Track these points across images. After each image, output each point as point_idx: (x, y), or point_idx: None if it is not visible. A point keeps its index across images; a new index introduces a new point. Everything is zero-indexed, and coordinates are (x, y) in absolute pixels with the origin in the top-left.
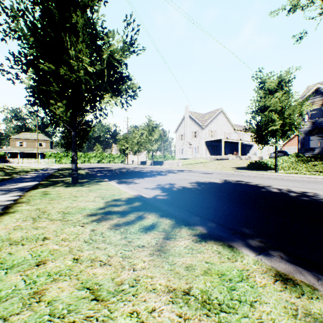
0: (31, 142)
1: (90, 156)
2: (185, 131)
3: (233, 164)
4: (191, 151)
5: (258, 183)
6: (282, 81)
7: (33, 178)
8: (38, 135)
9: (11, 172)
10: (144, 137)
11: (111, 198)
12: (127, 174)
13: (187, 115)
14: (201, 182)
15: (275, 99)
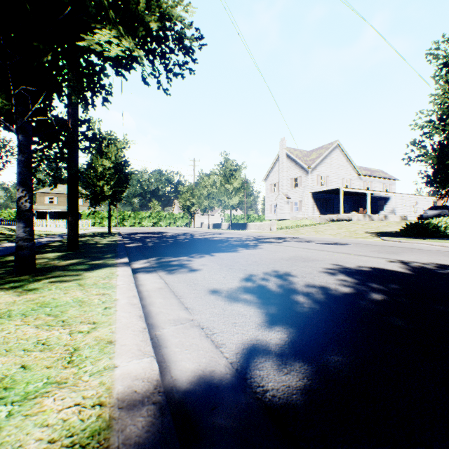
0: (64, 197)
1: (142, 217)
2: (281, 178)
3: (365, 227)
4: (289, 207)
5: None
6: None
7: None
8: None
9: None
10: (217, 185)
11: None
12: (184, 245)
13: (284, 153)
14: (357, 271)
15: None
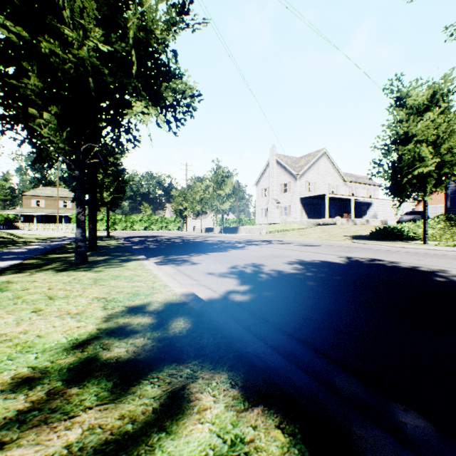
0: (52, 200)
1: (133, 220)
2: (271, 183)
3: (345, 231)
4: (278, 212)
5: (414, 265)
6: (437, 92)
7: (22, 253)
8: (62, 191)
9: (6, 243)
10: (209, 191)
11: (124, 305)
12: (182, 247)
13: (274, 159)
14: (309, 263)
15: (426, 123)
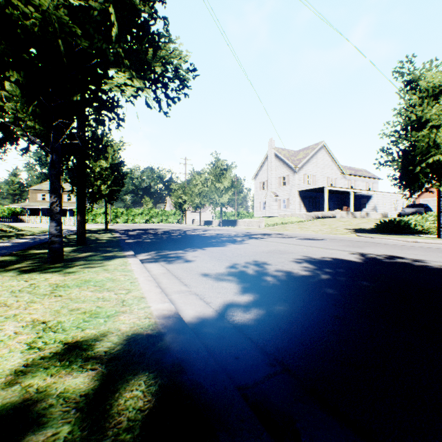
0: None
1: (134, 214)
2: (269, 176)
3: (346, 224)
4: (277, 205)
5: None
6: None
7: (4, 248)
8: (66, 185)
9: (1, 237)
10: (208, 184)
11: (65, 339)
12: (178, 241)
13: (272, 153)
14: (319, 261)
15: None
